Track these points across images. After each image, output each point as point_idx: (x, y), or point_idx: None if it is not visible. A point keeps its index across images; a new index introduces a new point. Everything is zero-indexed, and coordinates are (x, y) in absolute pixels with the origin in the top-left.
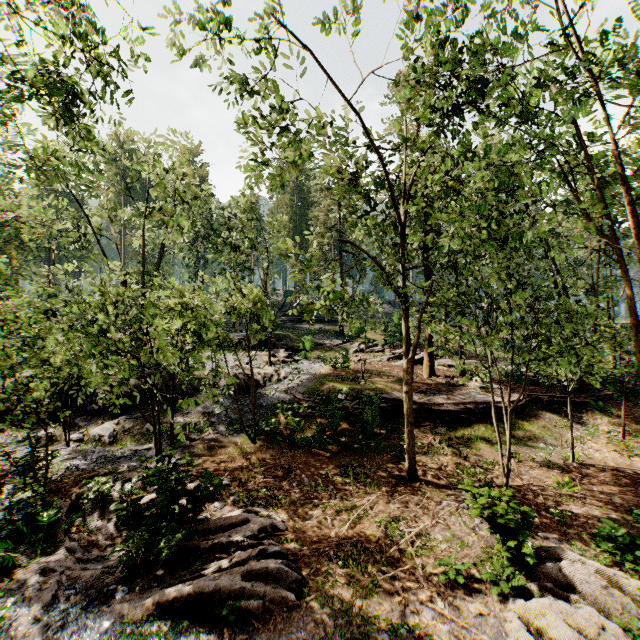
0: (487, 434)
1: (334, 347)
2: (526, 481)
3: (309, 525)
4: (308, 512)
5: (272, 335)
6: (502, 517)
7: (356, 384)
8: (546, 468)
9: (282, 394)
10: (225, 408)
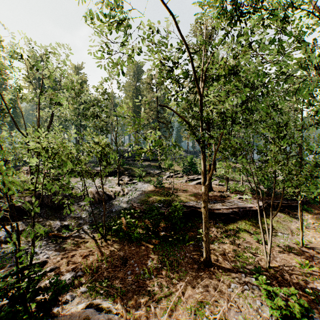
0: (247, 227)
1: (156, 174)
2: (279, 262)
3: (137, 314)
4: (137, 300)
5: (121, 168)
6: (293, 319)
7: (169, 197)
8: (288, 251)
9: (125, 203)
10: (89, 213)
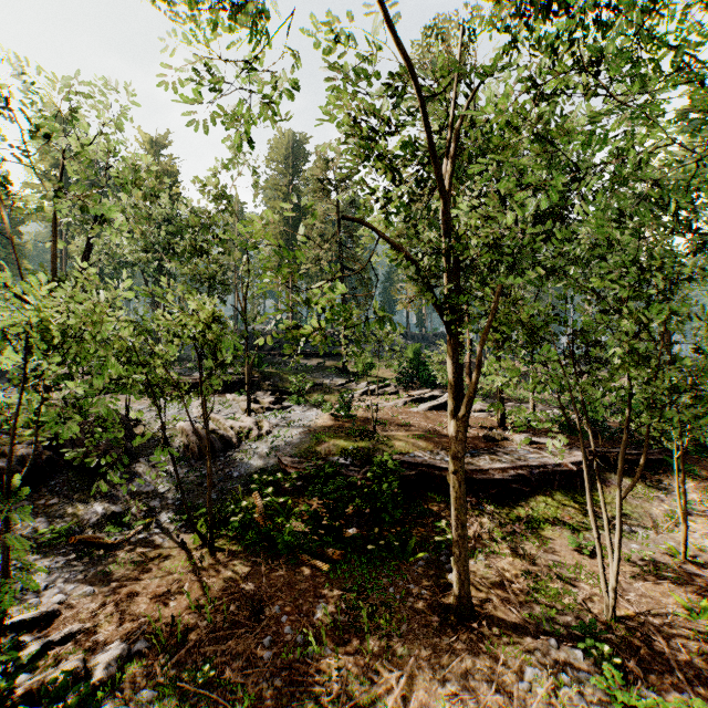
0: (550, 513)
1: (336, 388)
2: (637, 605)
3: None
4: None
5: (256, 373)
6: None
7: (366, 441)
8: (654, 575)
9: (263, 457)
10: (175, 483)
